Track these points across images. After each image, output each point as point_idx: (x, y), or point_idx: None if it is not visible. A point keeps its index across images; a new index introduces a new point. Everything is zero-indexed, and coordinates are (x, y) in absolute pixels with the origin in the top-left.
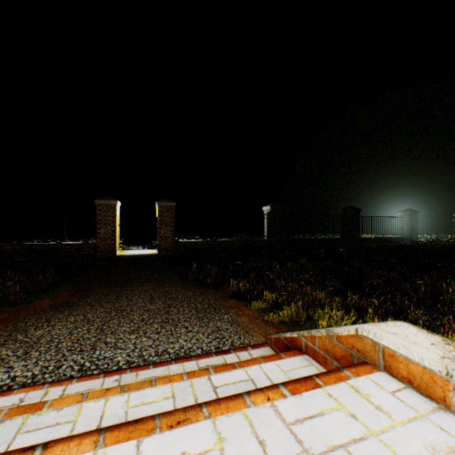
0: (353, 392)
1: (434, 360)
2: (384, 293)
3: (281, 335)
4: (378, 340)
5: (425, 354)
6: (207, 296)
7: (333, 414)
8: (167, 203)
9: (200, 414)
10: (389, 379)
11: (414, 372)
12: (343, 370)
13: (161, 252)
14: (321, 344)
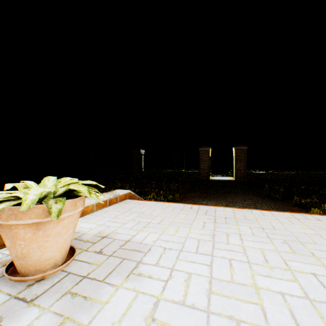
0: None
1: None
2: None
3: None
4: None
5: None
6: (276, 203)
7: None
8: (240, 147)
9: (285, 212)
10: None
11: None
12: None
13: (236, 179)
14: None
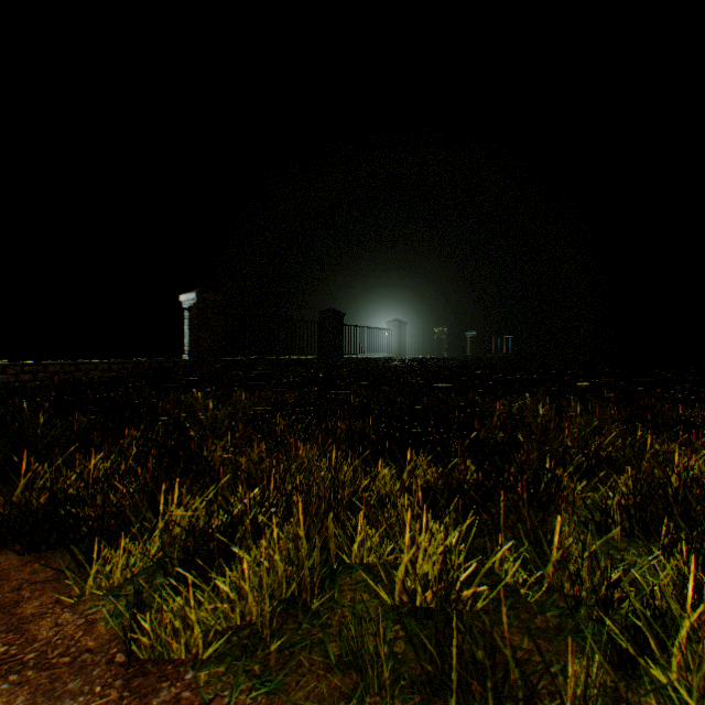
0: None
1: None
2: (459, 436)
3: None
4: None
5: None
6: None
7: None
8: None
9: None
10: None
11: None
12: None
13: None
14: None
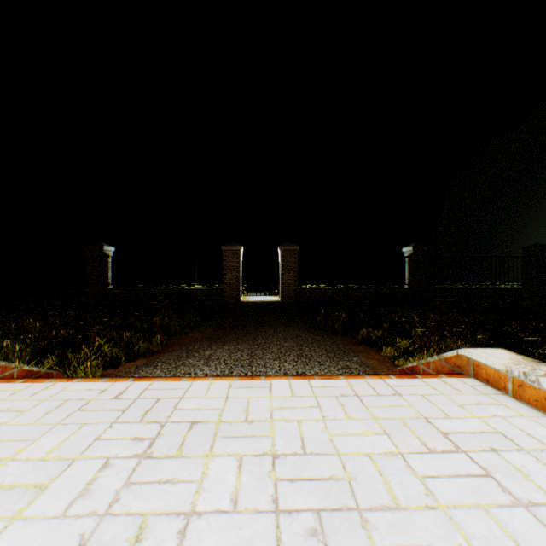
0: (441, 382)
1: (500, 363)
2: None
3: (404, 366)
4: (470, 356)
5: (496, 361)
6: (335, 341)
7: (420, 386)
8: (289, 247)
9: (339, 377)
10: (474, 381)
11: (489, 374)
12: (439, 374)
13: (284, 299)
14: (434, 367)
